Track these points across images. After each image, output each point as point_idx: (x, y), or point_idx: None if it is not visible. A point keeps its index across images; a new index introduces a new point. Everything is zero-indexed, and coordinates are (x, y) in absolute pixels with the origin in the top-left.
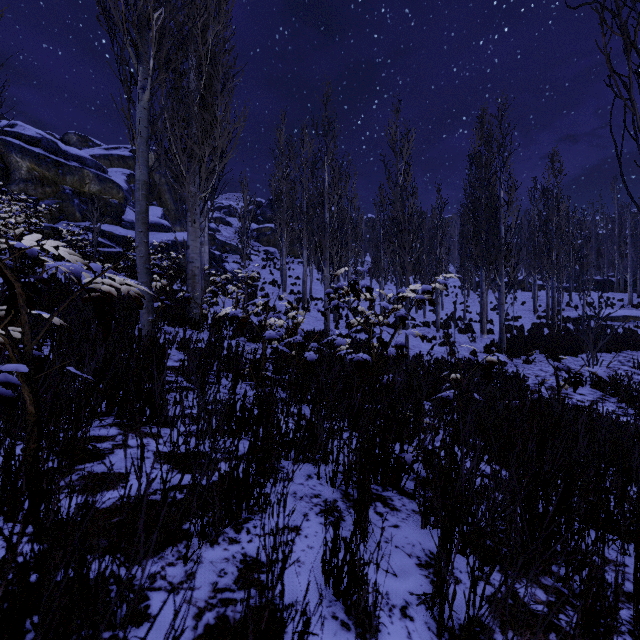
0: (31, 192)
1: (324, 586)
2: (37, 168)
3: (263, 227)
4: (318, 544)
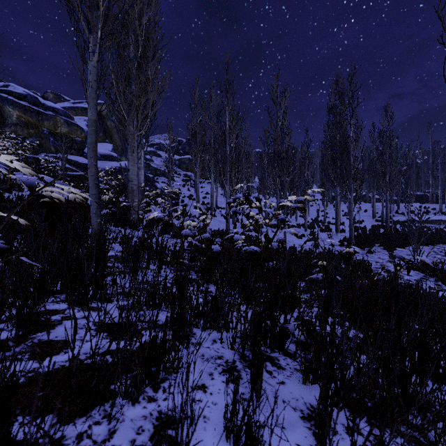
0: (19, 132)
1: (225, 440)
2: (24, 116)
3: (183, 158)
4: (221, 400)
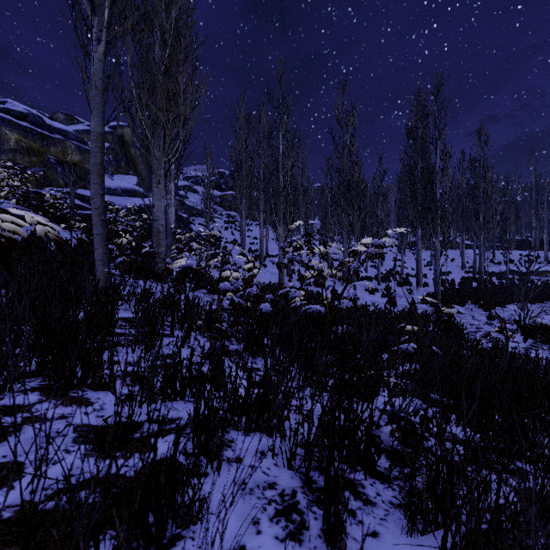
0: (19, 161)
1: None
2: (24, 140)
3: (225, 194)
4: None
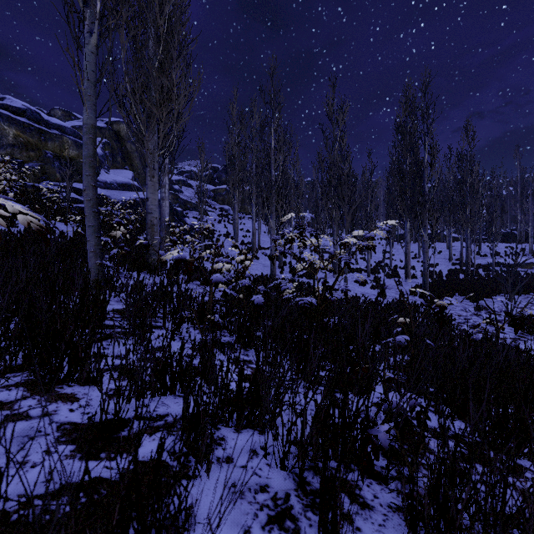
0: (17, 156)
1: None
2: (22, 135)
3: (219, 188)
4: None
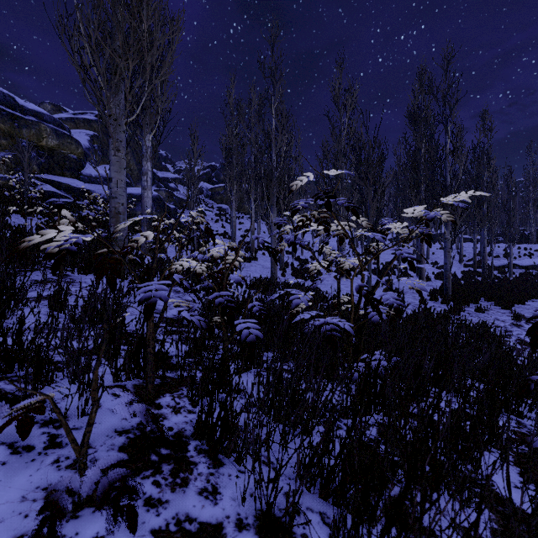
0: None
1: None
2: None
3: (217, 187)
4: None
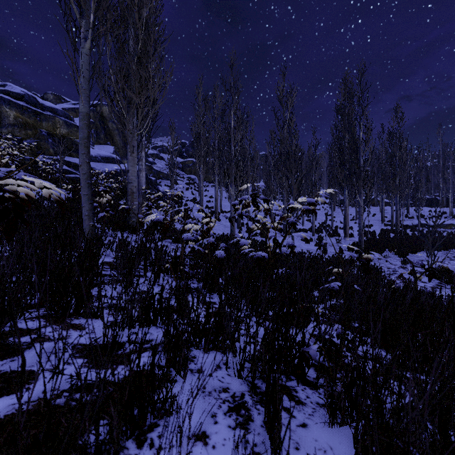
0: (17, 133)
1: None
2: (21, 116)
3: (187, 161)
4: None
